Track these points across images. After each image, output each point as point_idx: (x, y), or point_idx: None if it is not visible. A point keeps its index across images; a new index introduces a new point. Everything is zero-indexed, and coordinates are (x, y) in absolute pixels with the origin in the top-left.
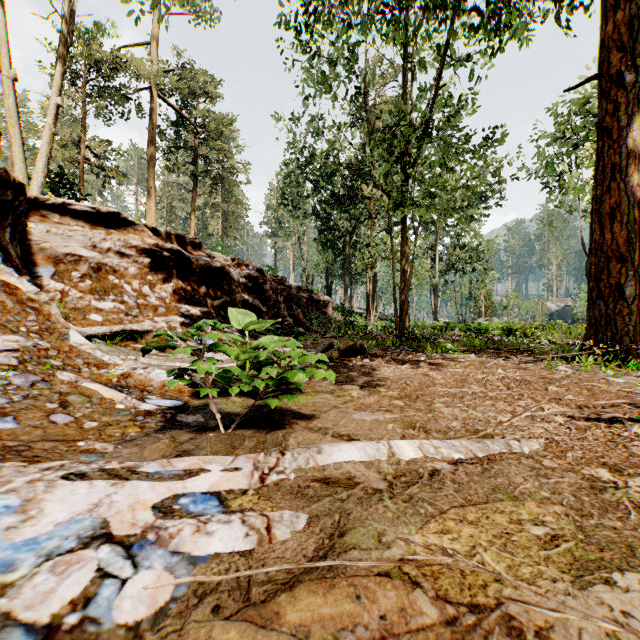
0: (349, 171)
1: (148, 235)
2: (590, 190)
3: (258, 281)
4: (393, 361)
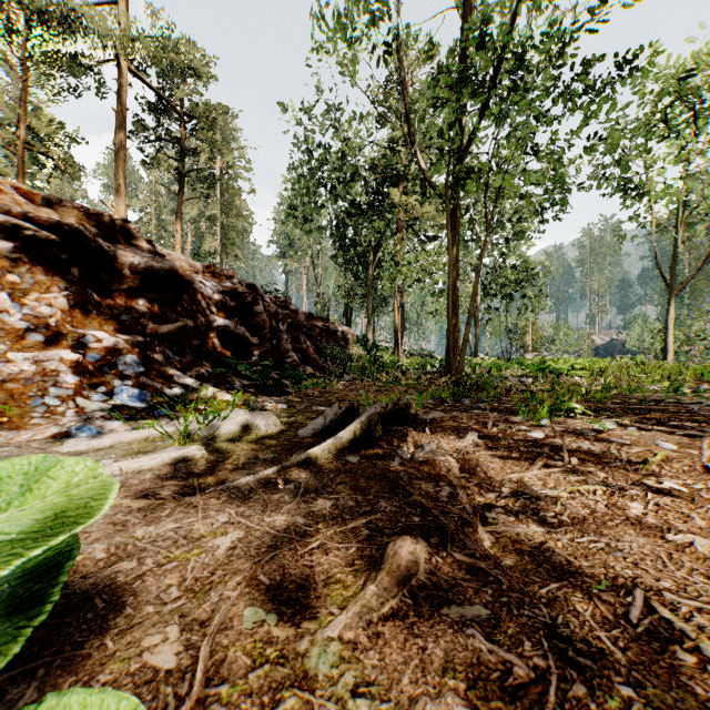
0: (373, 174)
1: (14, 200)
2: (676, 193)
3: (245, 299)
4: (486, 446)
